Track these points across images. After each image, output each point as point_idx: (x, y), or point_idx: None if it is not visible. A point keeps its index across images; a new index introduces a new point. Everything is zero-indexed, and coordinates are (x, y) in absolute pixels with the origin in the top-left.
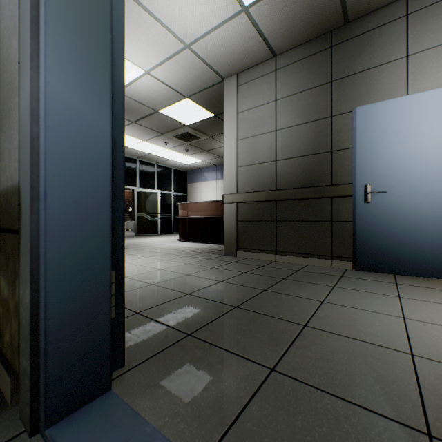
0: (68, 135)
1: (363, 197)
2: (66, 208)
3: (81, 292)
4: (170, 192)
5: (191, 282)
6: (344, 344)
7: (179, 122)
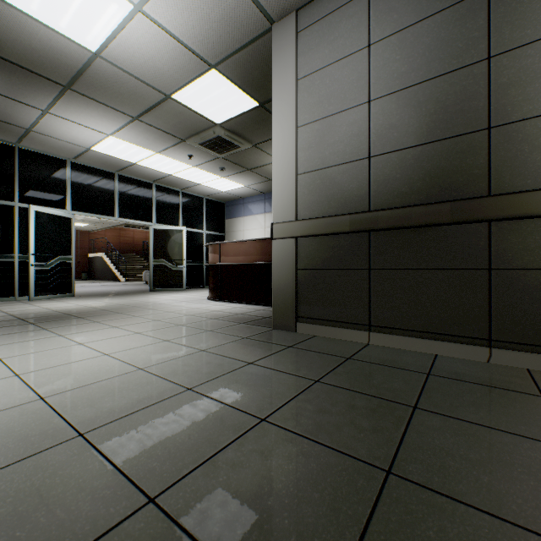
0: None
1: None
2: None
3: None
4: (201, 230)
5: (185, 425)
6: None
7: (206, 118)
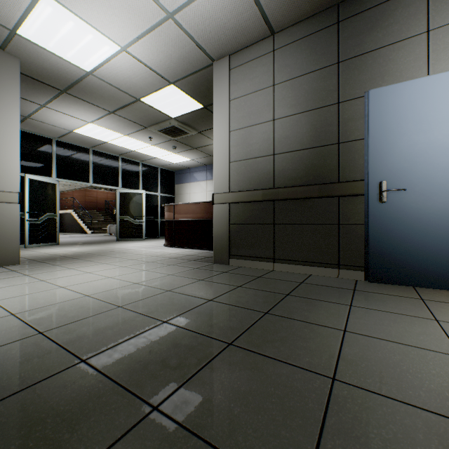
0: None
1: (378, 195)
2: None
3: None
4: (156, 193)
5: (171, 302)
6: (405, 420)
7: (165, 114)
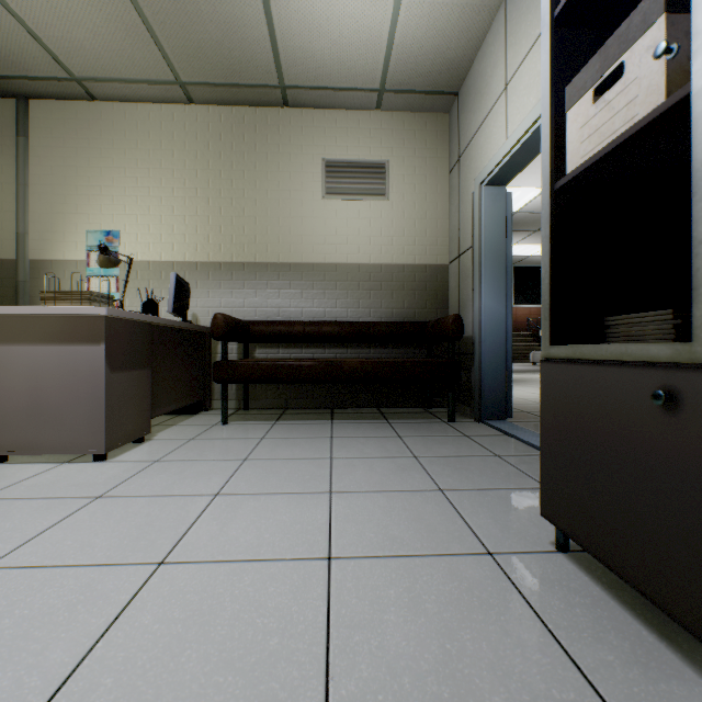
0: (490, 318)
1: None
2: (489, 345)
3: (494, 376)
4: None
5: None
6: None
7: None
